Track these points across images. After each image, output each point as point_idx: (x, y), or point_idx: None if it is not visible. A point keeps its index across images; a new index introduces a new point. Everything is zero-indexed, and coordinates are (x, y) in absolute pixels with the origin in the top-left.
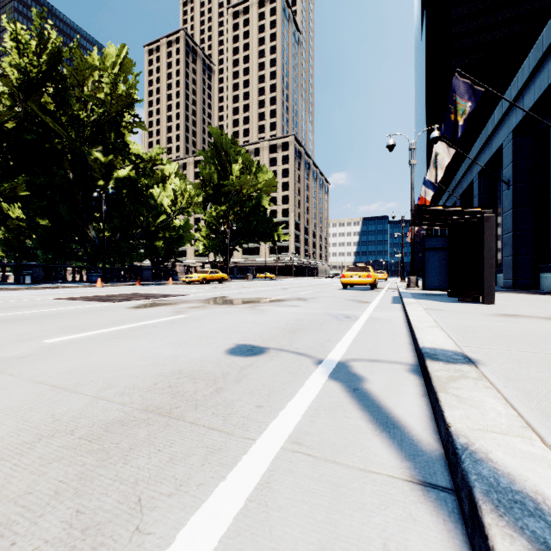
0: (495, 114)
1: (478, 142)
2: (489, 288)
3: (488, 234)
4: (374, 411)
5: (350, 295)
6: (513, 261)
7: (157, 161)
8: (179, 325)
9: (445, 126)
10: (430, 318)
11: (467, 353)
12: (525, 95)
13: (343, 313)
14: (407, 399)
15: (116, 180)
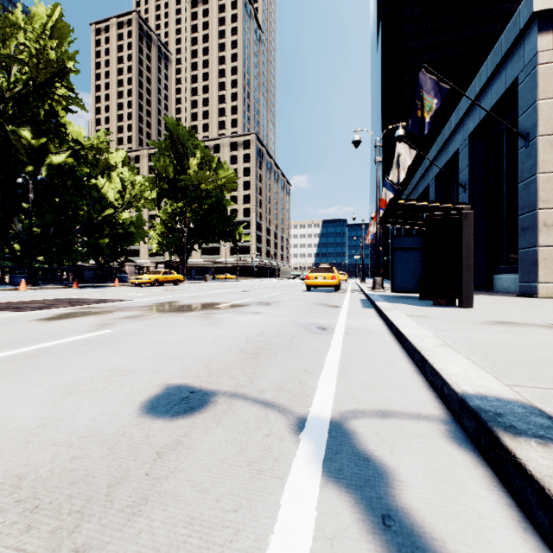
0: (452, 119)
1: (434, 147)
2: (467, 291)
3: (467, 232)
4: None
5: (317, 298)
6: None
7: (100, 147)
8: (91, 349)
9: (412, 123)
10: (426, 331)
11: (536, 403)
12: (482, 101)
13: (315, 322)
14: (506, 552)
15: (49, 166)
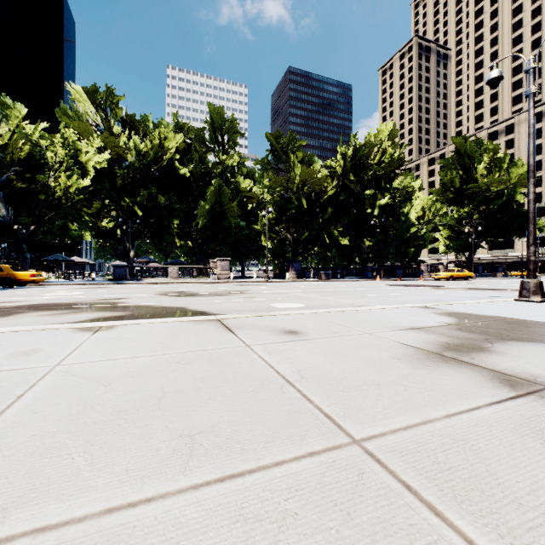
0: None
1: None
2: None
3: None
4: None
5: None
6: None
7: (408, 188)
8: (465, 293)
9: None
10: None
11: None
12: None
13: None
14: None
15: (379, 208)
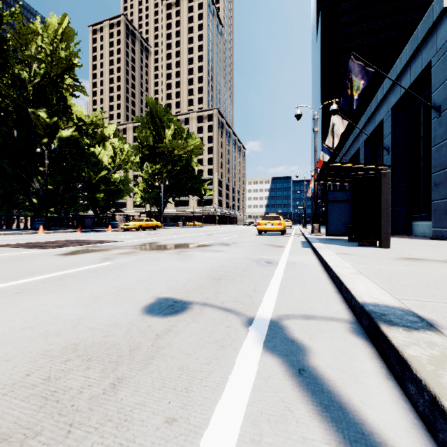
0: (378, 95)
1: (363, 117)
2: (386, 234)
3: (385, 188)
4: (339, 418)
5: (266, 240)
6: (392, 212)
7: (97, 123)
8: (101, 275)
9: (343, 100)
10: (347, 264)
11: (414, 309)
12: (402, 79)
13: (264, 258)
14: (373, 387)
15: (59, 138)
